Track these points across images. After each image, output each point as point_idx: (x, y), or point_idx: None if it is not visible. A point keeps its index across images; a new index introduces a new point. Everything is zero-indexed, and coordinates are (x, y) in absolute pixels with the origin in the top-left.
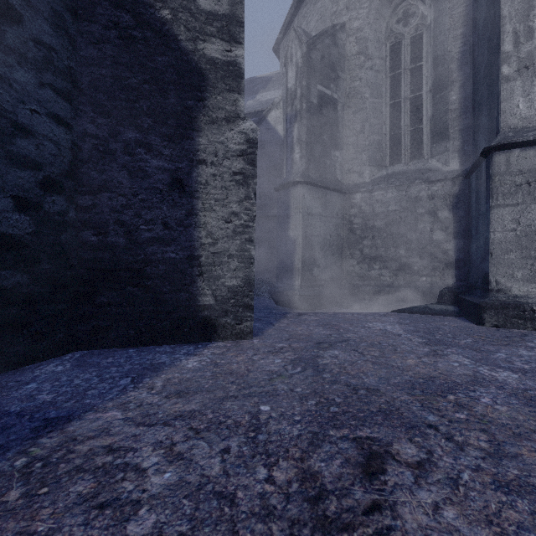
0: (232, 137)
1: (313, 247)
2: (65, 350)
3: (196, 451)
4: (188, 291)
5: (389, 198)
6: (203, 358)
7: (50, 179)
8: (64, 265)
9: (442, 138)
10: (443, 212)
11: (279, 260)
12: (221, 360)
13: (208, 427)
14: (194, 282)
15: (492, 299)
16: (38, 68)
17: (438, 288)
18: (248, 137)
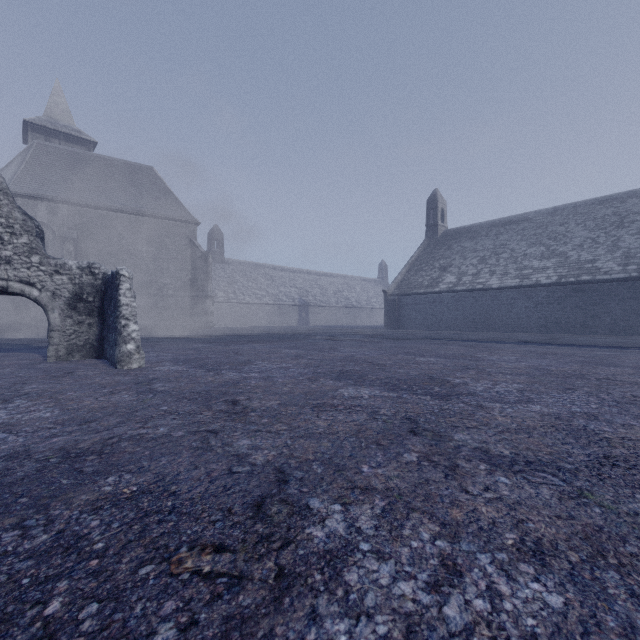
0: None
1: None
2: None
3: None
4: None
5: None
6: None
7: None
8: None
9: None
10: None
11: None
12: None
13: None
14: None
15: None
16: None
17: None
18: None
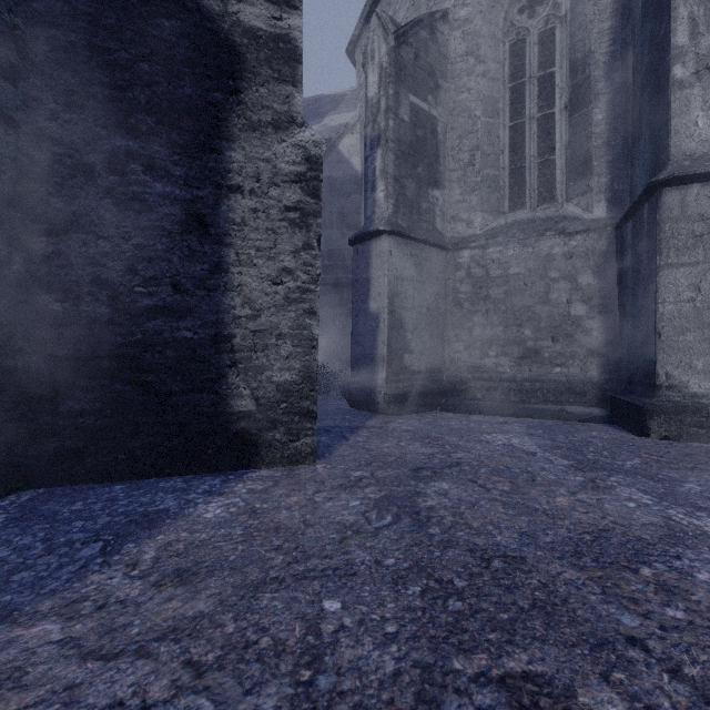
0: (283, 153)
1: (404, 325)
2: (5, 489)
3: None
4: (213, 391)
5: (509, 256)
6: (233, 501)
7: None
8: (1, 350)
9: (583, 174)
10: (585, 276)
11: (355, 344)
12: (262, 503)
13: (221, 658)
14: (223, 377)
15: (660, 399)
16: None
17: (578, 383)
18: (308, 154)
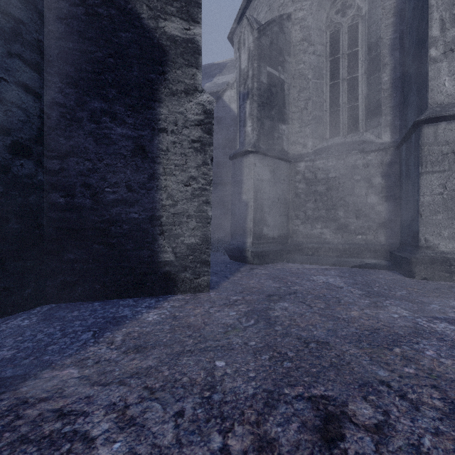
0: (190, 108)
1: (263, 209)
2: (34, 304)
3: (149, 415)
4: (150, 249)
5: (329, 166)
6: (162, 311)
7: (19, 144)
8: (32, 225)
9: (375, 114)
10: (376, 178)
11: (233, 221)
12: (180, 313)
13: (163, 386)
14: (156, 240)
15: (421, 255)
16: (6, 38)
17: (372, 245)
18: (205, 108)
